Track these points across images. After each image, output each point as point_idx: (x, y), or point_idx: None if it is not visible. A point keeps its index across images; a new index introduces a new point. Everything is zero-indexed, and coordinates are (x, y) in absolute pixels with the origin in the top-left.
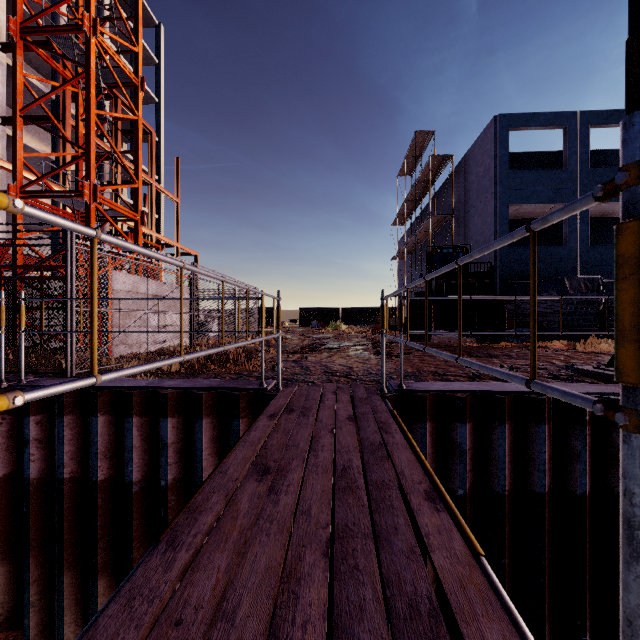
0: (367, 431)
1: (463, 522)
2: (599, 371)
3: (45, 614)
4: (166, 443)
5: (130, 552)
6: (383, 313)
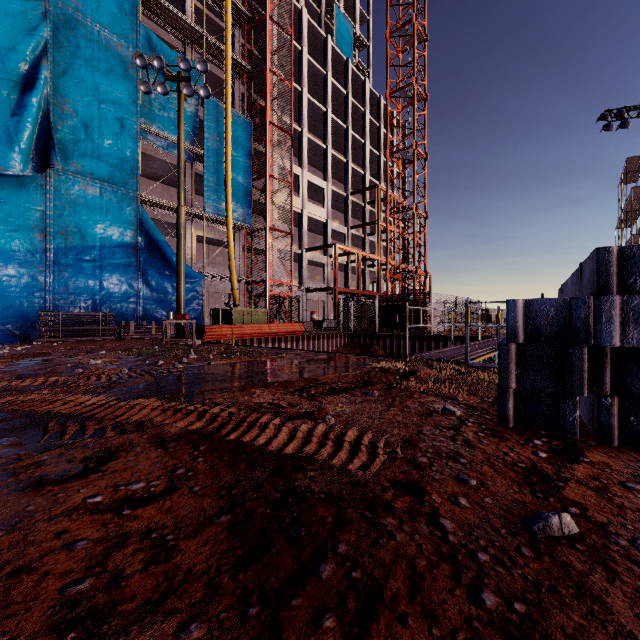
0: None
1: None
2: None
3: None
4: None
5: None
6: None
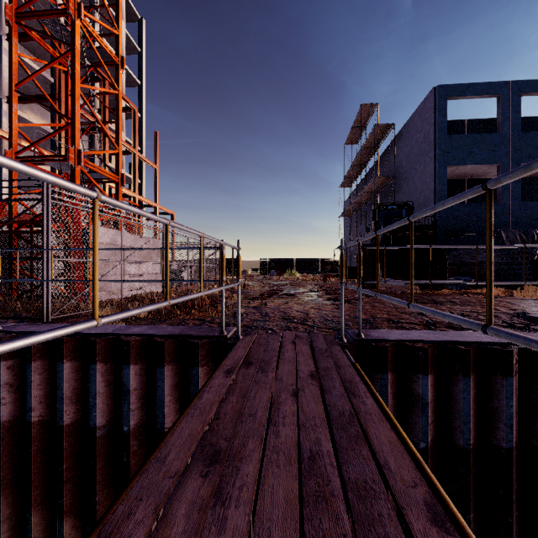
0: (333, 394)
1: None
2: None
3: None
4: (128, 389)
5: (94, 495)
6: (342, 262)
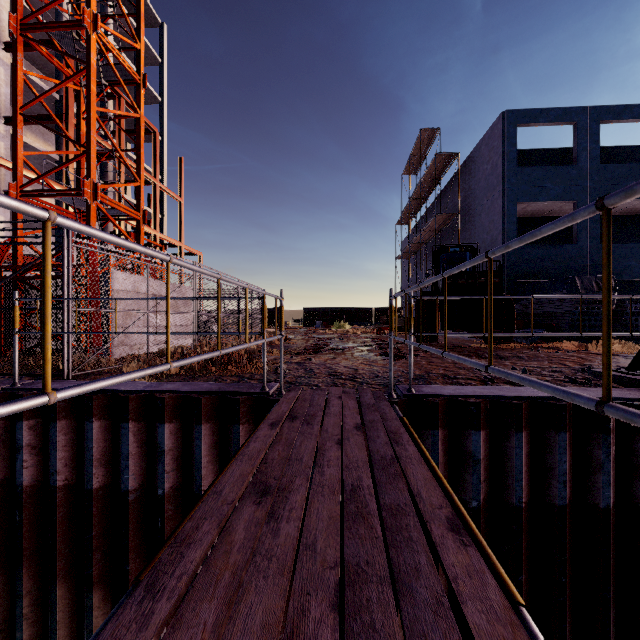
0: (377, 443)
1: (494, 558)
2: (619, 374)
3: (38, 627)
4: (163, 450)
5: (126, 564)
6: (391, 313)
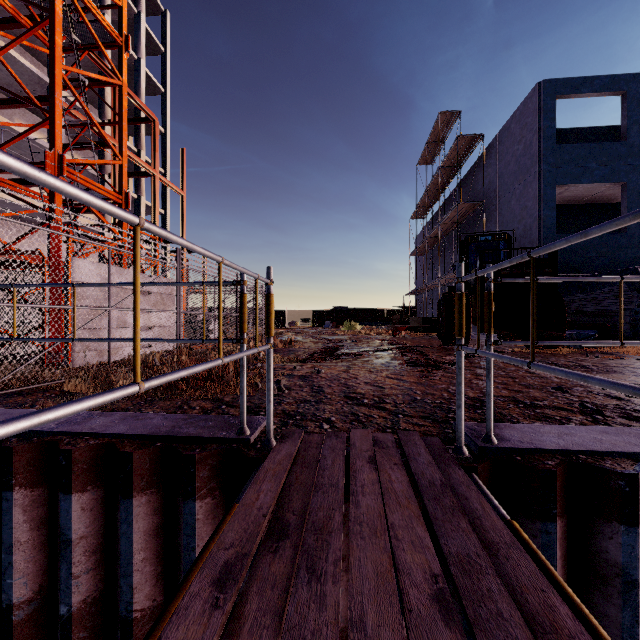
0: None
1: None
2: None
3: None
4: (69, 539)
5: None
6: (461, 307)
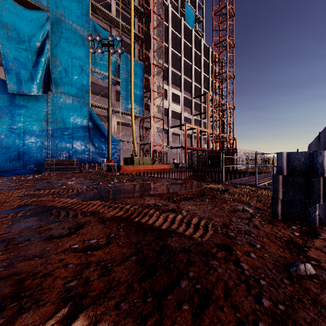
0: None
1: None
2: None
3: None
4: None
5: None
6: None
